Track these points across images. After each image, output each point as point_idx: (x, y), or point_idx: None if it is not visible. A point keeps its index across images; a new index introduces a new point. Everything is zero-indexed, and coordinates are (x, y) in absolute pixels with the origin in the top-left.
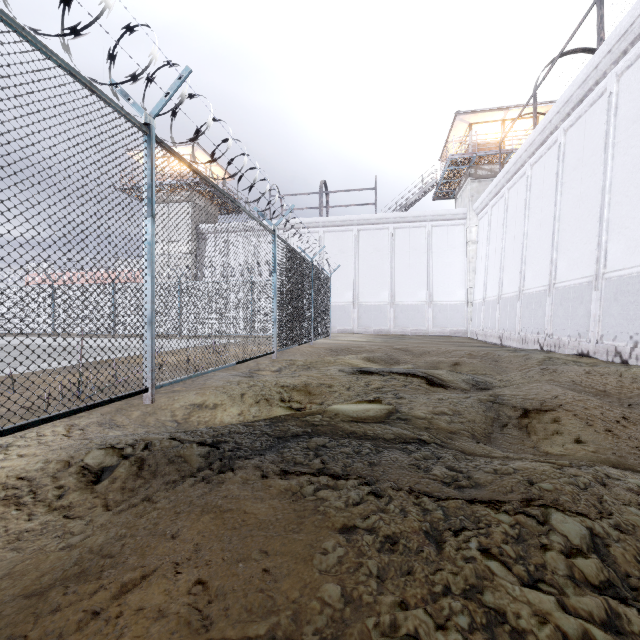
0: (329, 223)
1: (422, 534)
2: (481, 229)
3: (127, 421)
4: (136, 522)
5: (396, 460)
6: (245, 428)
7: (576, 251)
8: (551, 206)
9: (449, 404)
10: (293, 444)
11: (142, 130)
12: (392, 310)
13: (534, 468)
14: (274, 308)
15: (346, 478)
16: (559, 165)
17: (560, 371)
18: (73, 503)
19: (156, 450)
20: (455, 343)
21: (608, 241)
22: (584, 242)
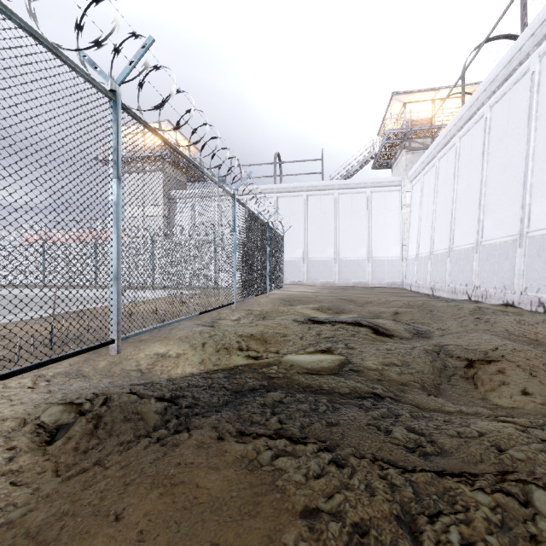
0: (282, 189)
1: (394, 520)
2: (414, 194)
3: (93, 371)
4: (82, 494)
5: (354, 419)
6: (204, 381)
7: (501, 213)
8: (478, 173)
9: (397, 355)
10: (250, 400)
11: (108, 96)
12: (337, 265)
13: (498, 430)
14: (234, 263)
15: (304, 442)
16: (485, 137)
17: (493, 321)
18: (22, 467)
19: (114, 406)
20: (392, 294)
21: (531, 204)
22: (509, 205)
